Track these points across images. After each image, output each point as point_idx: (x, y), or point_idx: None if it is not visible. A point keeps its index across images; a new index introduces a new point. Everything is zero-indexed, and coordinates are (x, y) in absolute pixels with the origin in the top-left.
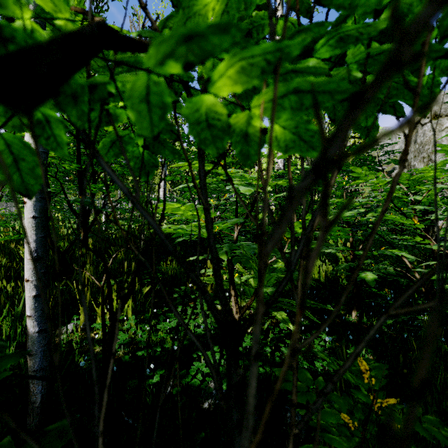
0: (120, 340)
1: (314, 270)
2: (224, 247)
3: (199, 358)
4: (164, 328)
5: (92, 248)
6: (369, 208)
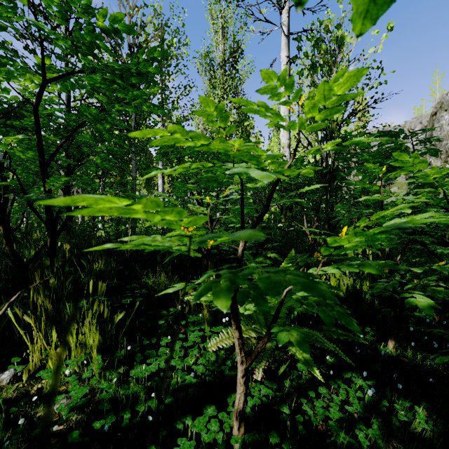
0: (72, 400)
1: (332, 283)
2: (222, 278)
3: (186, 427)
4: (141, 375)
5: (68, 255)
6: (417, 208)
